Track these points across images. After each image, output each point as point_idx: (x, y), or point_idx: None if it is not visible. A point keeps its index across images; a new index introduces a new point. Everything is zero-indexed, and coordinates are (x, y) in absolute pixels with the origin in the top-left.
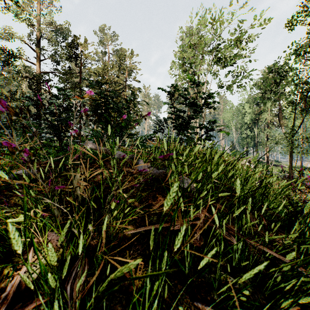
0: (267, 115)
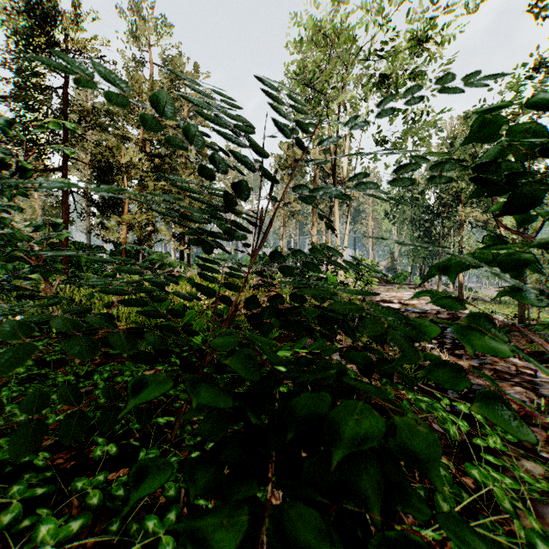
0: (460, 204)
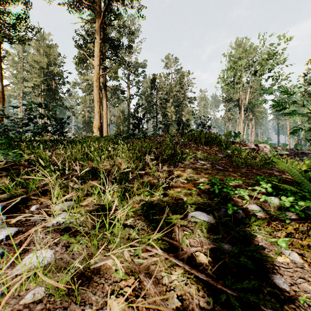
0: None
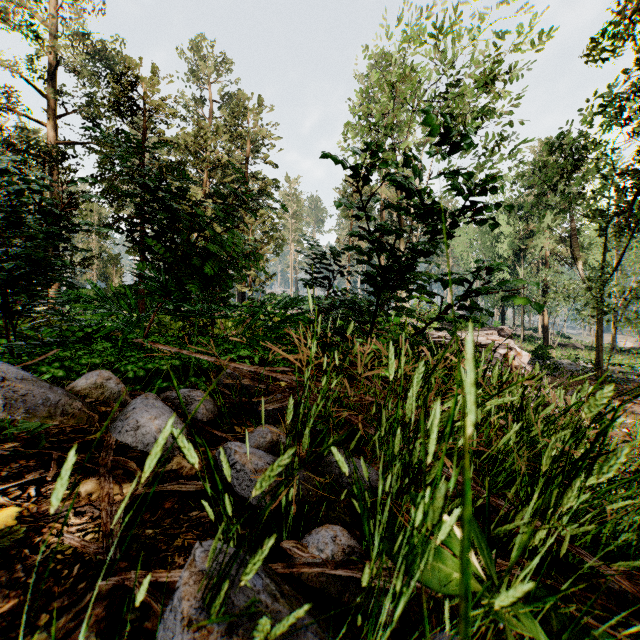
0: (545, 239)
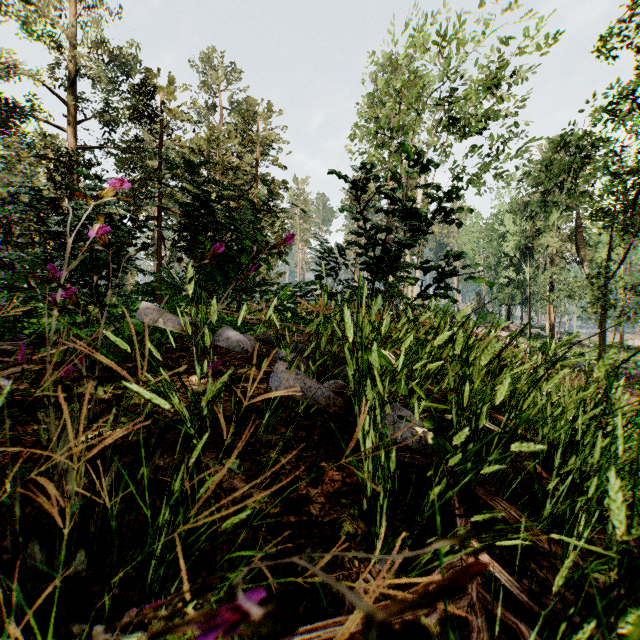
0: (551, 237)
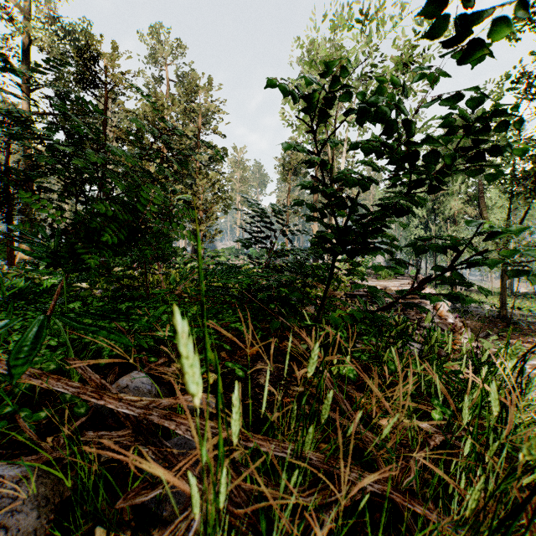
0: (454, 201)
